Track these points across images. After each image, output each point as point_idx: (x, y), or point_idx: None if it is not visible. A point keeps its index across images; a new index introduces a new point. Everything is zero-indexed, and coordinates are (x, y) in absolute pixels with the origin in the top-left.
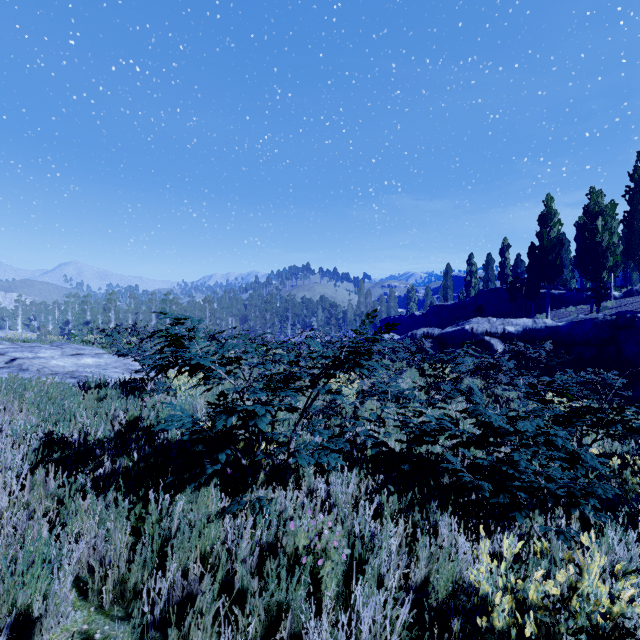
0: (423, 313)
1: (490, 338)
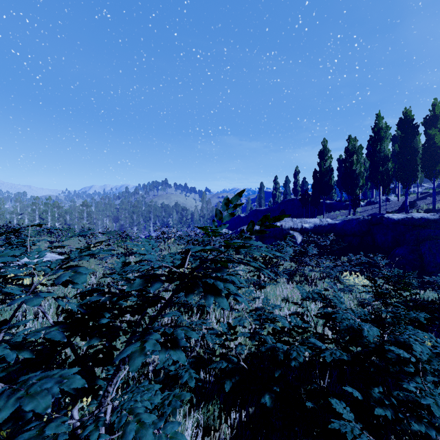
0: (246, 215)
1: (293, 232)
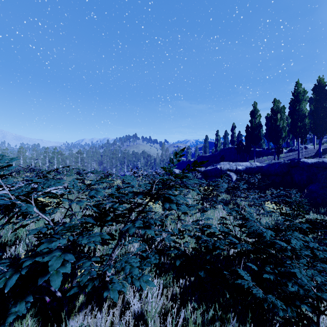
0: (194, 160)
1: (230, 172)
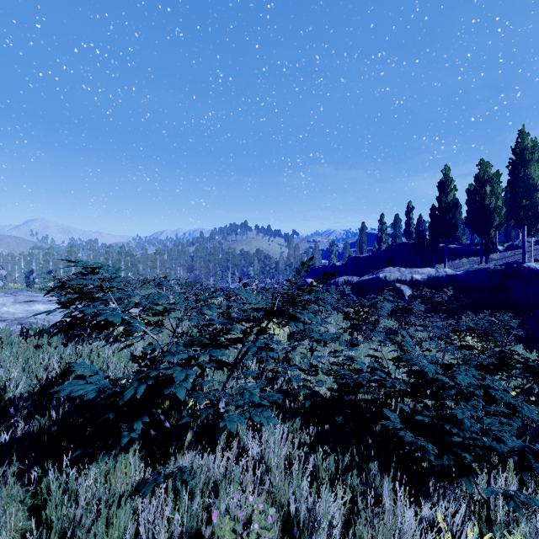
0: (343, 264)
1: (400, 285)
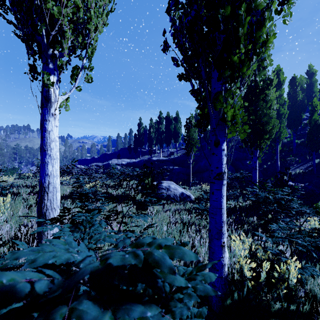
0: (98, 157)
1: (117, 166)
